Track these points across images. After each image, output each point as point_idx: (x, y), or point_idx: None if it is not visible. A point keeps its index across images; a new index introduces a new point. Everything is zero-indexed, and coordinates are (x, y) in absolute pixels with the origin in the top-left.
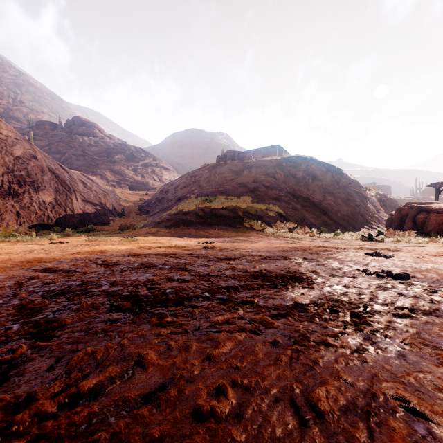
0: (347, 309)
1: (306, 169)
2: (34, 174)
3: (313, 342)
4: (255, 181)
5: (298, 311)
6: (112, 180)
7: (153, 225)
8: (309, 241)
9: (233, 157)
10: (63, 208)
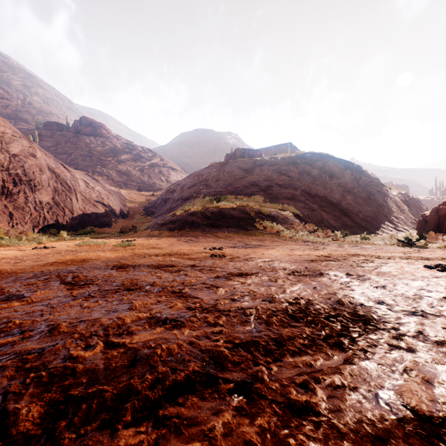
0: None
1: (323, 167)
2: (31, 173)
3: None
4: (267, 179)
5: None
6: (118, 180)
7: (155, 228)
8: (336, 246)
9: (243, 155)
10: (61, 209)
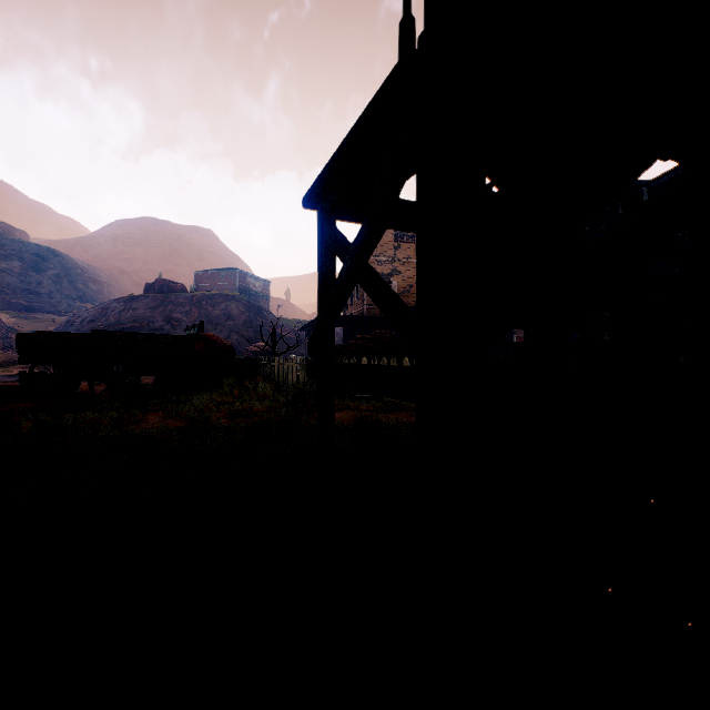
0: None
1: (225, 309)
2: None
3: None
4: (166, 319)
5: None
6: None
7: None
8: None
9: (163, 287)
10: None
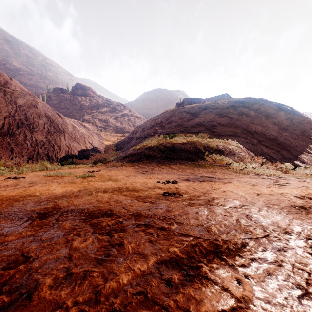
0: None
1: (259, 109)
2: (31, 119)
3: None
4: (211, 120)
5: None
6: (100, 126)
7: (119, 160)
8: (297, 181)
9: (190, 103)
10: (52, 145)
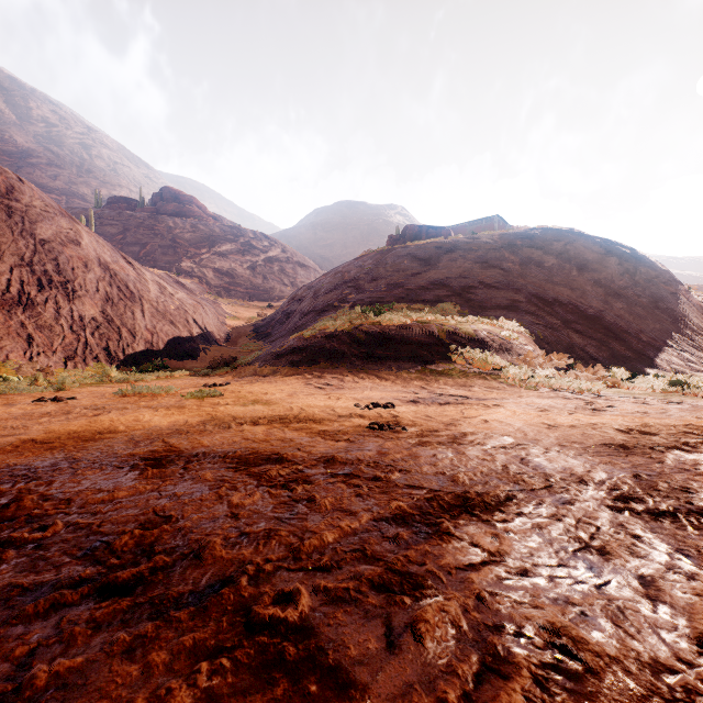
0: None
1: (565, 251)
2: (69, 270)
3: None
4: (464, 274)
5: None
6: (217, 285)
7: (267, 361)
8: (631, 402)
9: (418, 236)
10: (115, 329)
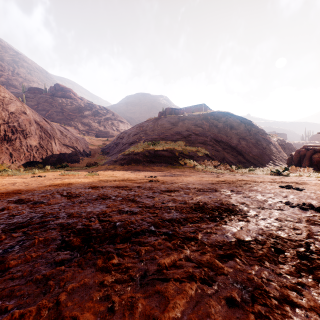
0: (291, 248)
1: (226, 121)
2: (23, 125)
3: (274, 300)
4: (187, 130)
5: (243, 250)
6: (82, 130)
7: (111, 163)
8: (231, 175)
9: (171, 112)
10: (45, 150)
